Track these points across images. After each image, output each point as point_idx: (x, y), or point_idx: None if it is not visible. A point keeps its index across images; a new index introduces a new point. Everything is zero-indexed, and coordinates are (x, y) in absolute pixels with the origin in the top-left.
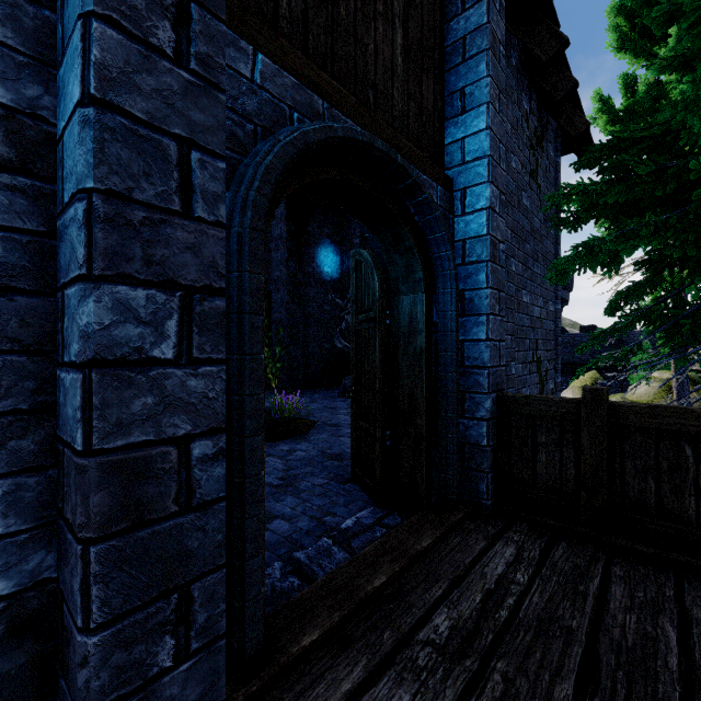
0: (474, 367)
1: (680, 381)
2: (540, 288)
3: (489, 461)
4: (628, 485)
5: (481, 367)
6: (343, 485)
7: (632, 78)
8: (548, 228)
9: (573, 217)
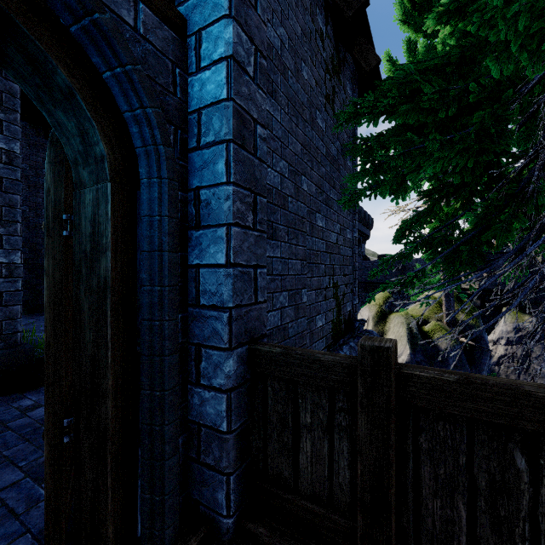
0: (211, 307)
1: (448, 300)
2: (337, 215)
3: (230, 456)
4: (425, 507)
5: (219, 308)
6: (38, 486)
7: (414, 43)
8: (343, 155)
9: (365, 145)
